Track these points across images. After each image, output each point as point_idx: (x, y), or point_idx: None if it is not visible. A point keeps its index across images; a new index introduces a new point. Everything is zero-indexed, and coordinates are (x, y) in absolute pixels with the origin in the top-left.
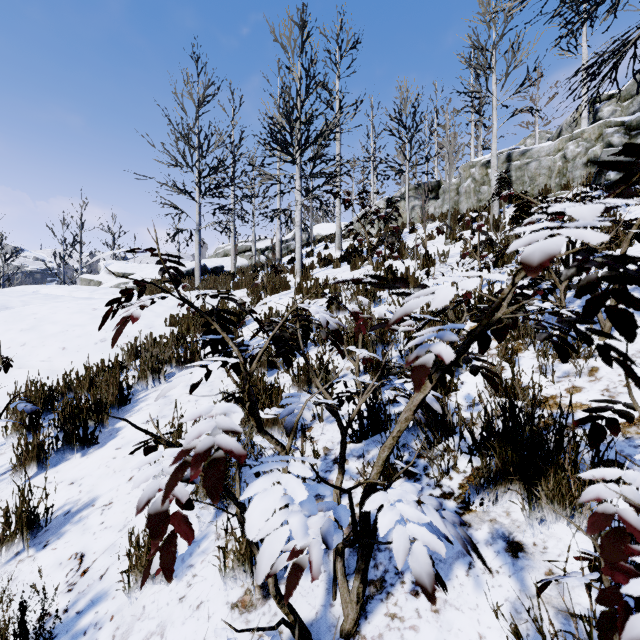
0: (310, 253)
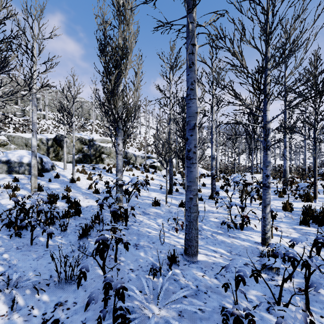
0: None
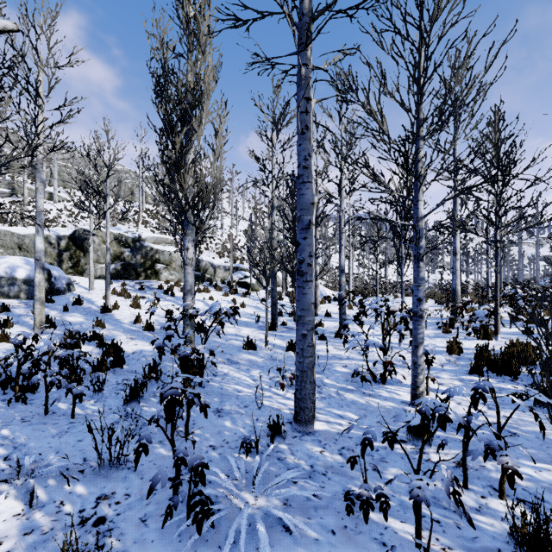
0: None
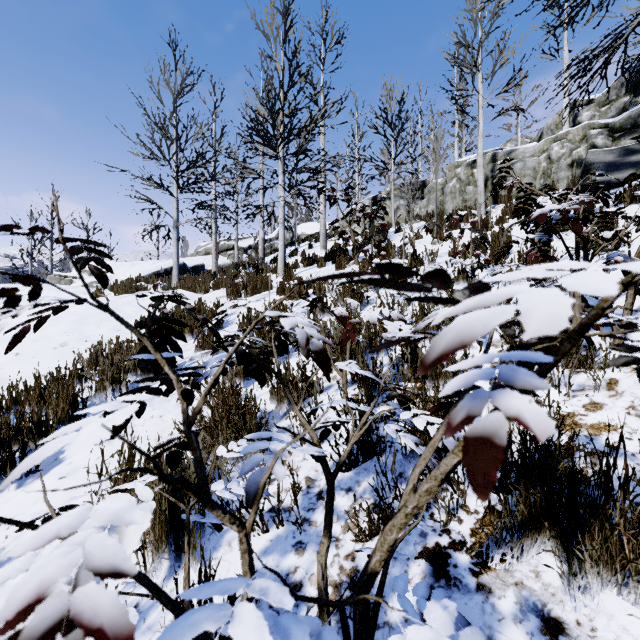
0: (294, 252)
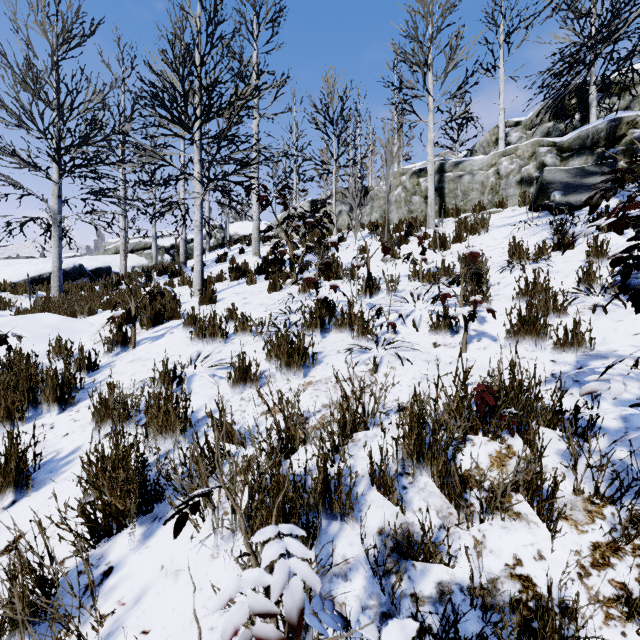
0: (222, 257)
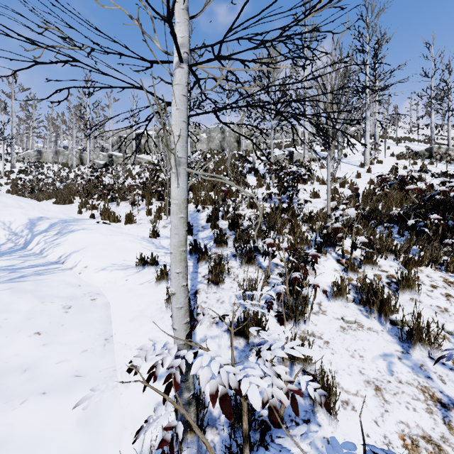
0: None
